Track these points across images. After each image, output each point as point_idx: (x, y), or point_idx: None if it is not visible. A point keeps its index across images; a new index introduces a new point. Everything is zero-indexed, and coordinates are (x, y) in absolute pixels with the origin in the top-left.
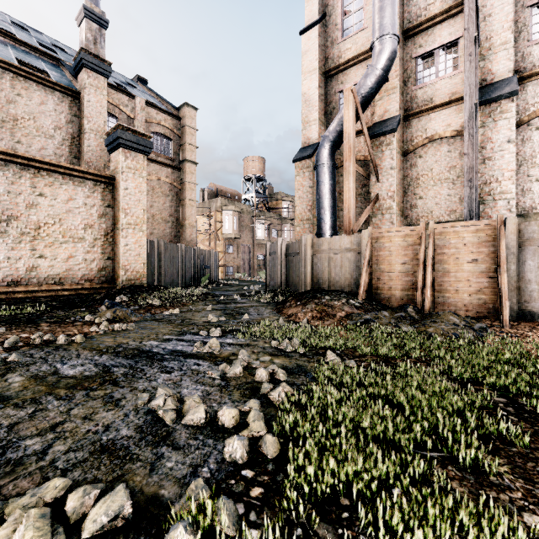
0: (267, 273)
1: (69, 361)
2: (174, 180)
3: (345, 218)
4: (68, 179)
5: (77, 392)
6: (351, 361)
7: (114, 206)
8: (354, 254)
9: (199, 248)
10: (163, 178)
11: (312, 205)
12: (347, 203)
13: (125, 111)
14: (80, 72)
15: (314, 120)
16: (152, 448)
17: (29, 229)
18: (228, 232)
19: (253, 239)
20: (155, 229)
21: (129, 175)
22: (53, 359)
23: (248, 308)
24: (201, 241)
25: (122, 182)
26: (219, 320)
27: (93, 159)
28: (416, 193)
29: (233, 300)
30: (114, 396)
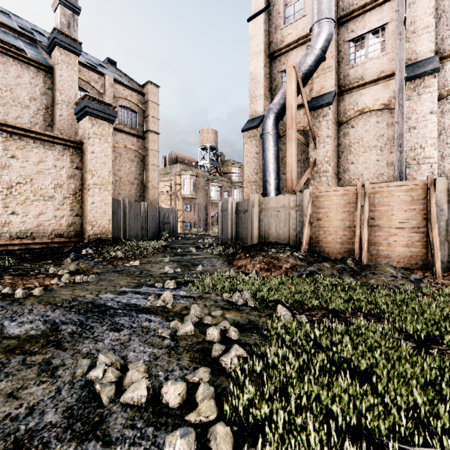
0: (219, 228)
1: (19, 318)
2: (139, 148)
3: (288, 180)
4: (39, 143)
5: (13, 357)
6: (302, 316)
7: (82, 168)
8: (296, 211)
9: (160, 206)
10: (129, 146)
11: (258, 169)
12: (290, 166)
13: (96, 87)
14: (53, 50)
15: (260, 96)
16: (77, 444)
17: (2, 188)
18: (186, 193)
19: (207, 199)
20: (122, 190)
21: (95, 140)
22: (4, 315)
23: (202, 260)
24: (163, 200)
25: (89, 146)
26: (175, 271)
27: (65, 127)
28: (348, 158)
29: (189, 252)
30: (53, 362)
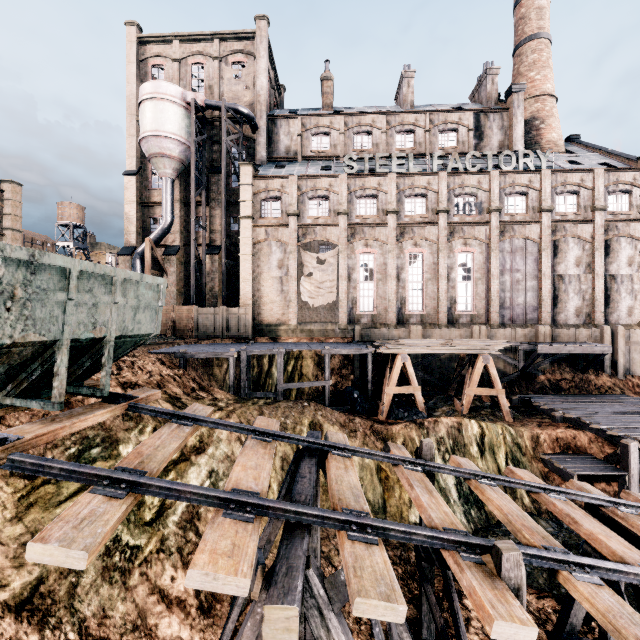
0: None
1: None
2: None
3: None
4: None
5: None
6: None
7: None
8: None
9: None
10: None
11: None
12: None
13: None
14: None
15: (133, 232)
16: None
17: None
18: None
19: None
20: None
21: None
22: None
23: None
24: None
25: None
26: None
27: None
28: (190, 284)
29: None
30: None
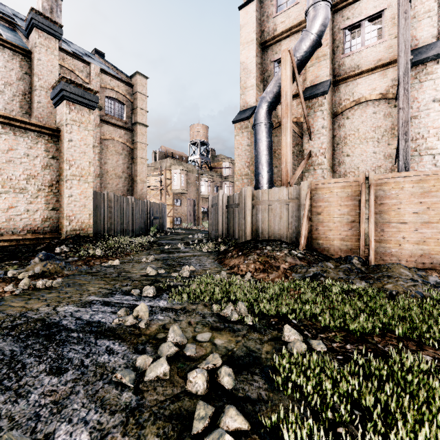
0: (209, 223)
1: None
2: (127, 140)
3: (283, 171)
4: (8, 129)
5: None
6: (319, 343)
7: (59, 158)
8: (293, 205)
9: (148, 200)
10: (117, 138)
11: (250, 162)
12: (284, 157)
13: (81, 76)
14: (31, 32)
15: (252, 86)
16: None
17: None
18: (176, 188)
19: (197, 194)
20: (109, 184)
21: (73, 128)
22: None
23: (190, 258)
24: (153, 195)
25: (66, 134)
26: (158, 273)
27: (44, 115)
28: (344, 151)
29: (177, 249)
30: None
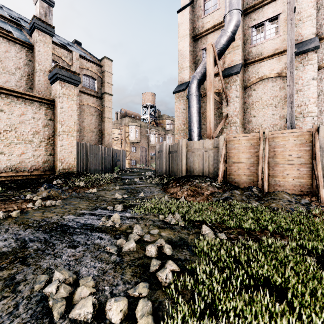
0: (156, 164)
1: None
2: (98, 105)
3: (207, 128)
4: (21, 101)
5: None
6: (222, 234)
7: (54, 120)
8: (214, 152)
9: (113, 148)
10: (91, 104)
11: (185, 121)
12: (209, 118)
13: (66, 60)
14: (33, 32)
15: (186, 67)
16: None
17: None
18: (132, 139)
19: (148, 143)
20: (85, 136)
21: (64, 99)
22: None
23: (144, 188)
24: (116, 144)
25: (59, 103)
26: (123, 197)
27: (42, 89)
28: (251, 113)
29: (134, 182)
30: (16, 277)
